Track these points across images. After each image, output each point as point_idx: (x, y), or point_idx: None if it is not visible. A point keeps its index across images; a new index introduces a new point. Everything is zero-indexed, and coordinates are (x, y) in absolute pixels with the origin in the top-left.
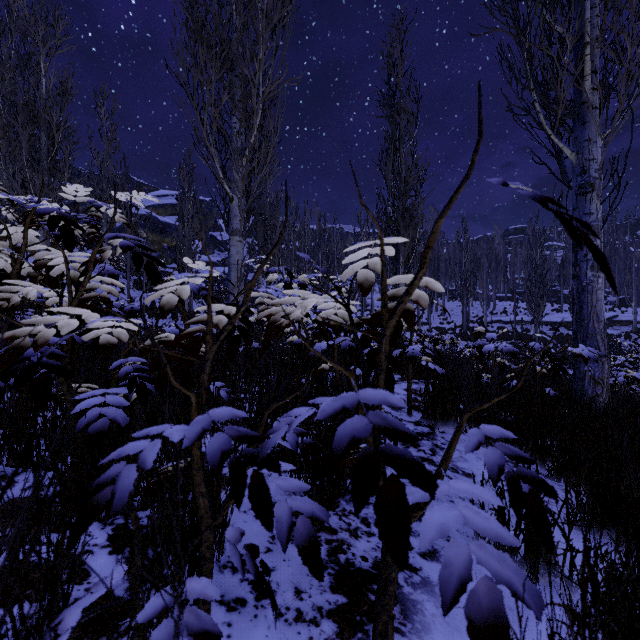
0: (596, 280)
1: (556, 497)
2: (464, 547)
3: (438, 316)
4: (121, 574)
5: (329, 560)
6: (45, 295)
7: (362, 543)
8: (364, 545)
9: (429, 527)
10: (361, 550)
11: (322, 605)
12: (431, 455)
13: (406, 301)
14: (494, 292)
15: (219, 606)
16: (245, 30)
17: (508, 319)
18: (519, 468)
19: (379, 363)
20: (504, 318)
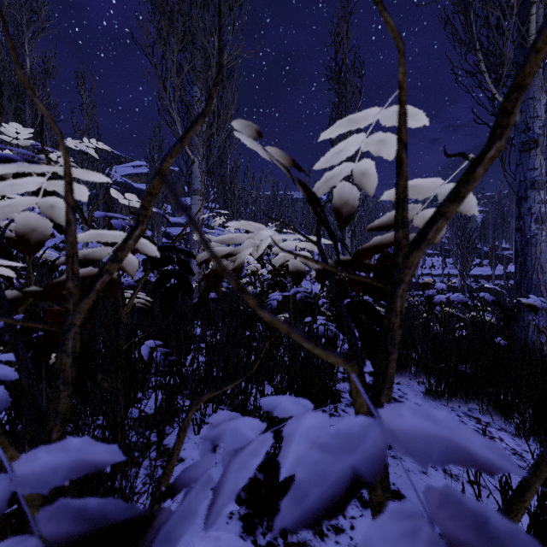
0: (540, 233)
1: None
2: None
3: None
4: None
5: None
6: None
7: (329, 546)
8: None
9: None
10: None
11: None
12: None
13: (450, 214)
14: None
15: None
16: (205, 4)
17: (436, 272)
18: None
19: (389, 332)
20: (432, 271)
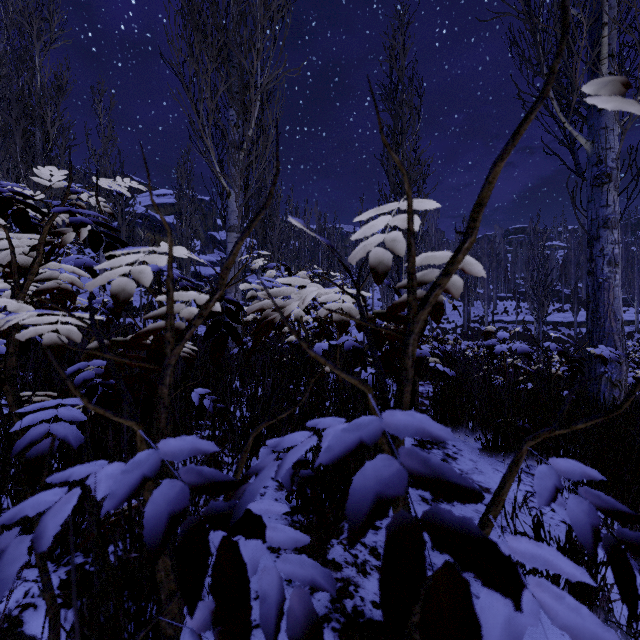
0: (613, 276)
1: None
2: None
3: None
4: None
5: (333, 608)
6: None
7: (372, 582)
8: (374, 585)
9: (491, 625)
10: (371, 592)
11: None
12: None
13: (444, 284)
14: (495, 292)
15: None
16: (242, 18)
17: (509, 319)
18: (620, 529)
19: (404, 371)
20: (505, 318)
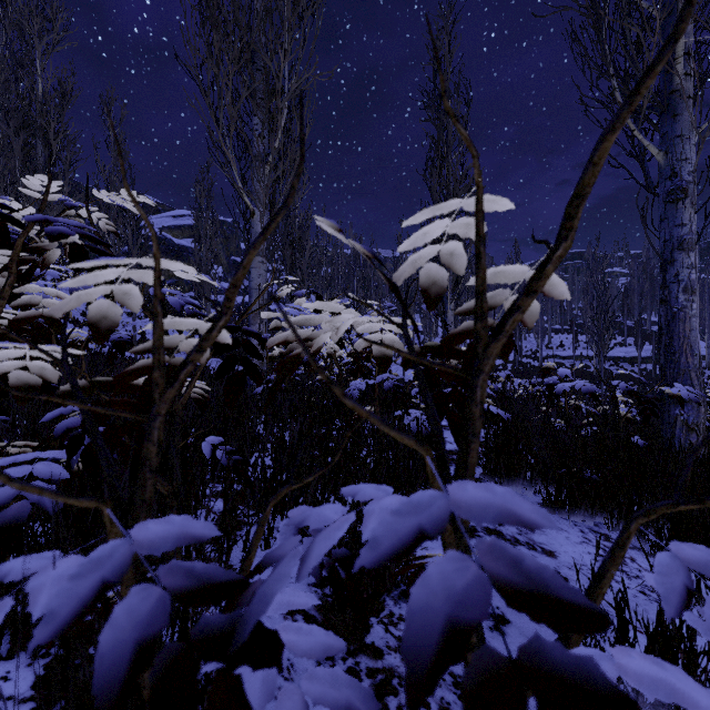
0: (690, 305)
1: None
2: None
3: None
4: None
5: None
6: None
7: None
8: None
9: None
10: None
11: None
12: (499, 525)
13: (525, 307)
14: (550, 324)
15: None
16: (268, 14)
17: (565, 354)
18: None
19: (470, 422)
20: (561, 353)
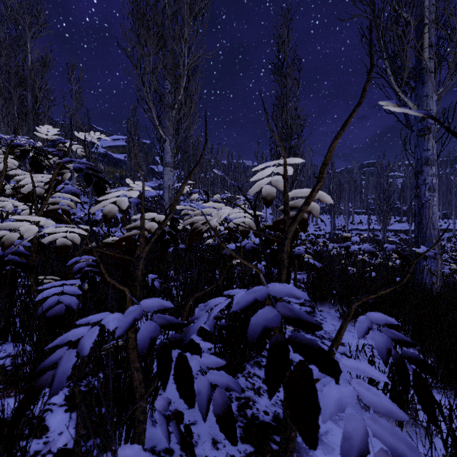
0: (432, 198)
1: (436, 376)
2: (360, 421)
3: (313, 225)
4: (67, 438)
5: (239, 414)
6: (20, 208)
7: (264, 400)
8: (265, 401)
9: (328, 402)
10: (263, 406)
11: (234, 454)
12: None
13: (305, 210)
14: (353, 208)
15: (151, 456)
16: (174, 17)
17: (363, 228)
18: (403, 350)
19: (282, 261)
20: (360, 227)
